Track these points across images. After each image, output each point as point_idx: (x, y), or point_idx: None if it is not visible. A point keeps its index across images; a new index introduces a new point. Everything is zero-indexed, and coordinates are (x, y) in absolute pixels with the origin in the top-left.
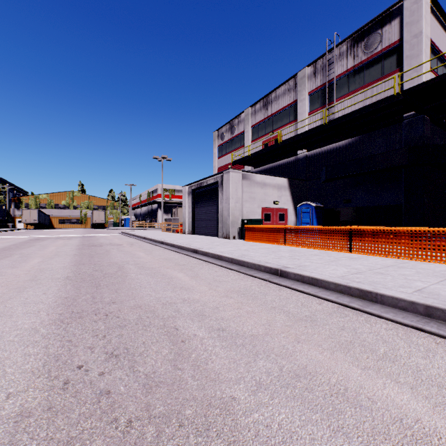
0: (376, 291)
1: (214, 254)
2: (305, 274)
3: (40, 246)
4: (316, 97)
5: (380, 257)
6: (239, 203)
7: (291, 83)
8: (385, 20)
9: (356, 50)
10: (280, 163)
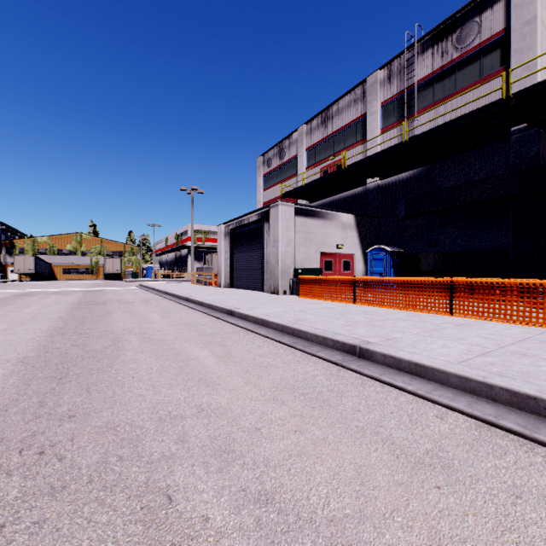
0: None
1: (257, 317)
2: (403, 357)
3: (20, 304)
4: (391, 109)
5: (499, 323)
6: (291, 246)
7: (358, 91)
8: (485, 4)
9: (445, 45)
10: (344, 195)
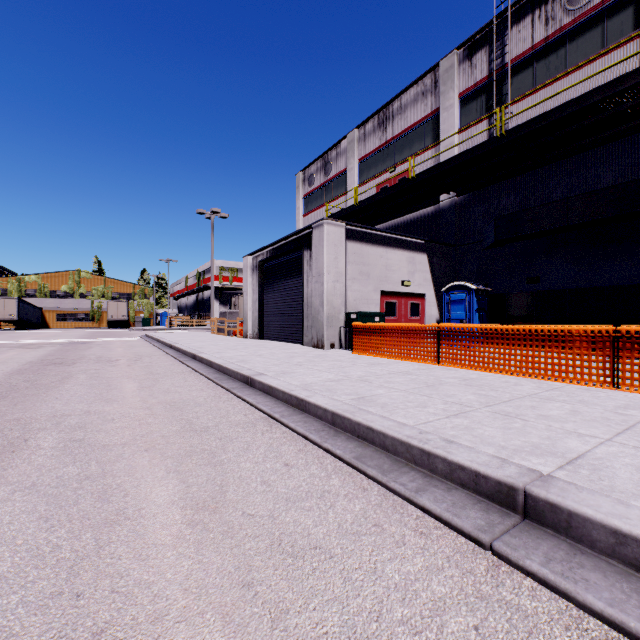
0: None
1: (289, 393)
2: None
3: None
4: (474, 102)
5: None
6: (341, 282)
7: (428, 81)
8: None
9: (551, 8)
10: (408, 218)
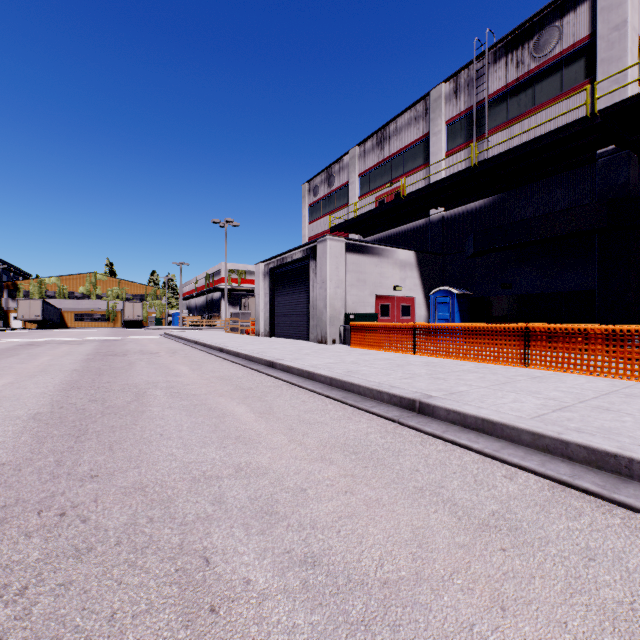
0: (630, 455)
1: (302, 369)
2: (469, 412)
3: (26, 355)
4: (458, 129)
5: (581, 375)
6: (341, 288)
7: (420, 108)
8: (567, 6)
9: (521, 54)
10: (403, 229)
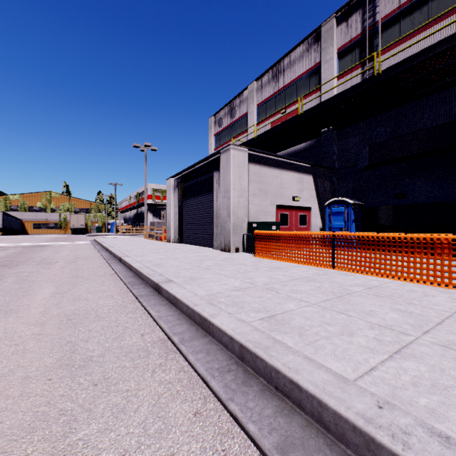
0: None
1: (193, 309)
2: None
3: None
4: (349, 54)
5: None
6: (244, 197)
7: (312, 40)
8: None
9: None
10: (296, 149)
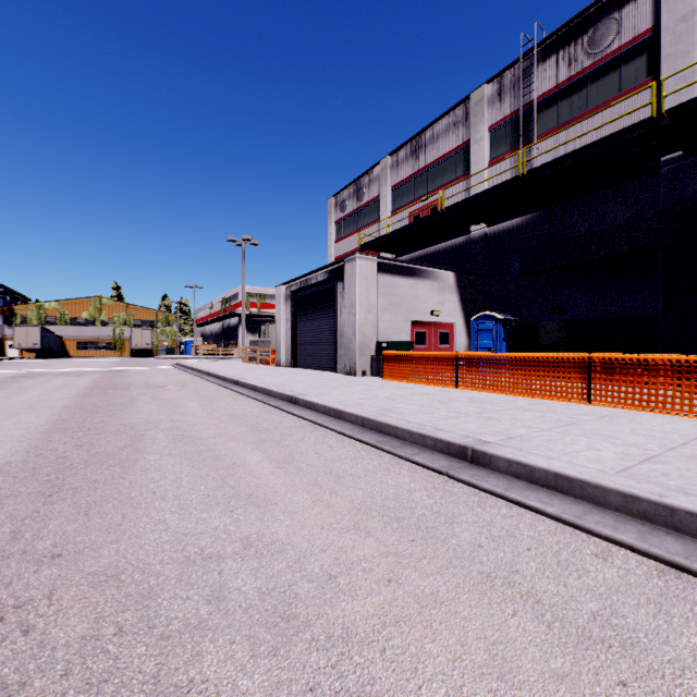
0: None
1: (329, 406)
2: (537, 464)
3: (15, 389)
4: (503, 135)
5: (656, 414)
6: (372, 313)
7: (459, 112)
8: None
9: (573, 50)
10: (440, 247)
